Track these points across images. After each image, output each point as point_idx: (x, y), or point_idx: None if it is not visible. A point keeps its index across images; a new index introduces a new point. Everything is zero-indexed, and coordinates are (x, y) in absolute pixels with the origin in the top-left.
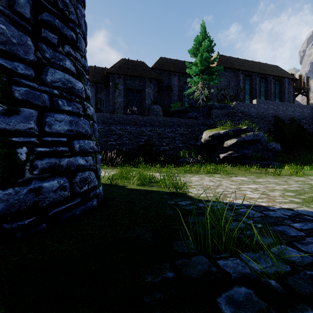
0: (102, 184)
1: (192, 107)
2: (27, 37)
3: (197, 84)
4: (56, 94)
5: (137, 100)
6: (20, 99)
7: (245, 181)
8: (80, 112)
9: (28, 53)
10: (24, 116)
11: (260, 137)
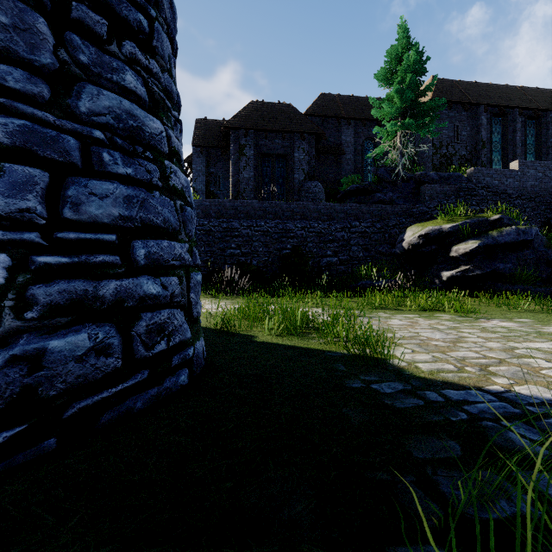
0: (210, 330)
1: (384, 182)
2: (37, 16)
3: (393, 138)
4: (100, 138)
5: (279, 175)
6: (6, 144)
7: (516, 330)
8: (154, 181)
9: (37, 49)
10: (12, 181)
11: (532, 235)
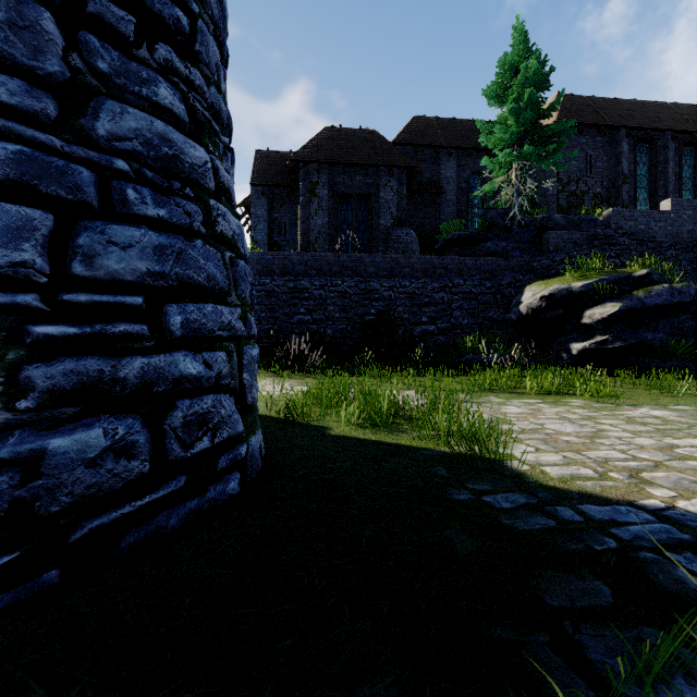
0: (271, 419)
1: (495, 228)
2: (41, 10)
3: (507, 172)
4: (123, 170)
5: (360, 220)
6: None
7: (674, 422)
8: (196, 226)
9: (41, 53)
10: (3, 226)
11: (690, 296)
